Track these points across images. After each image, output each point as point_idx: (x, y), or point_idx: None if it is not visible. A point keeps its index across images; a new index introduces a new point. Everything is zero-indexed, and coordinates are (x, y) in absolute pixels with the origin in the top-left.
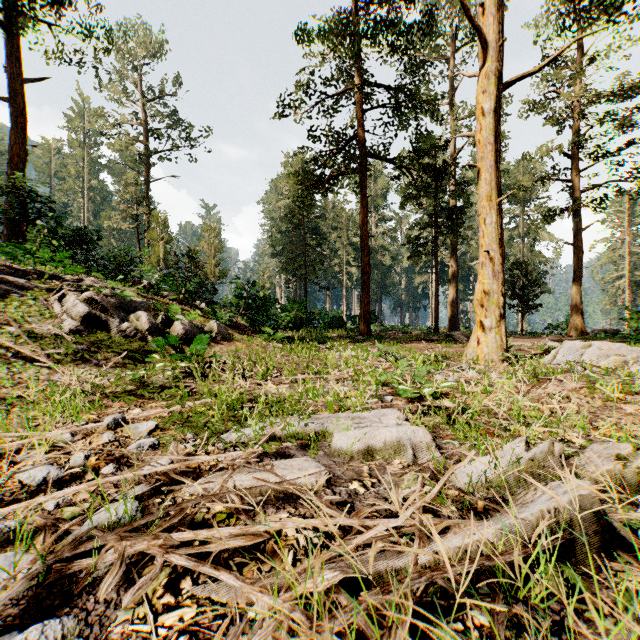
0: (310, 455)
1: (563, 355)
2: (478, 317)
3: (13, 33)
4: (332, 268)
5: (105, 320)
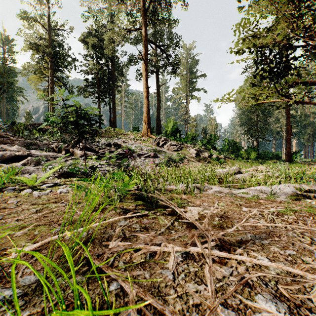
0: None
1: None
2: None
3: (158, 74)
4: (275, 129)
5: (199, 154)
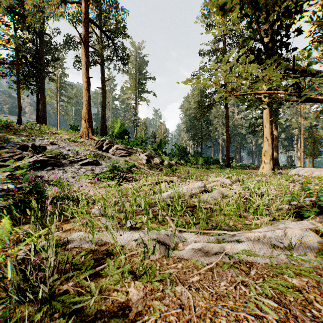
0: None
1: (294, 172)
2: (263, 159)
3: (102, 66)
4: (214, 136)
5: (150, 160)
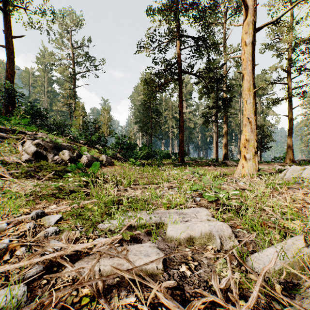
0: (152, 240)
1: (290, 173)
2: (243, 153)
3: (8, 14)
4: (164, 129)
5: (45, 154)
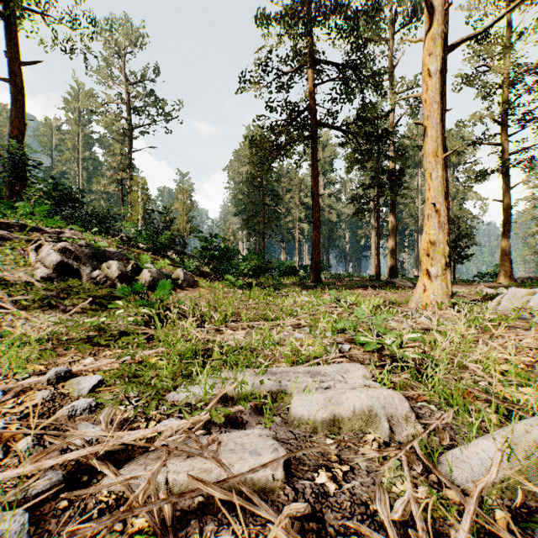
0: (265, 423)
1: (507, 301)
2: (424, 265)
3: (14, 24)
4: (286, 224)
5: (77, 268)
